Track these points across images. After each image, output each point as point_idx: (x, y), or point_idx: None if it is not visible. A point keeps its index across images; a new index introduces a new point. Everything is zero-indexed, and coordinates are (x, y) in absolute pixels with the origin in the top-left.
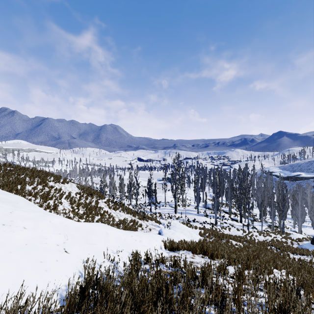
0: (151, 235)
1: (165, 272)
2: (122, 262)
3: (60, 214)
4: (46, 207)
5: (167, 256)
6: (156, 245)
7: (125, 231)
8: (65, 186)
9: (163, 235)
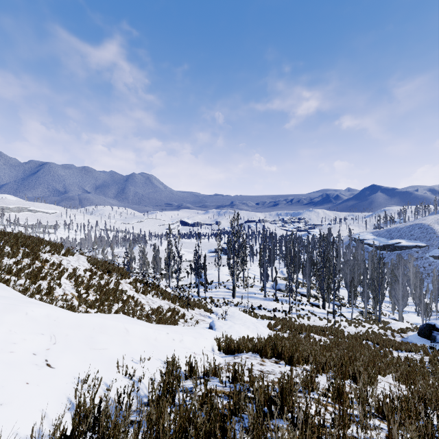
0: (198, 330)
1: (220, 391)
2: (150, 377)
3: (56, 302)
4: (35, 292)
5: (222, 364)
6: (206, 346)
7: (158, 326)
8: (68, 260)
9: (216, 329)
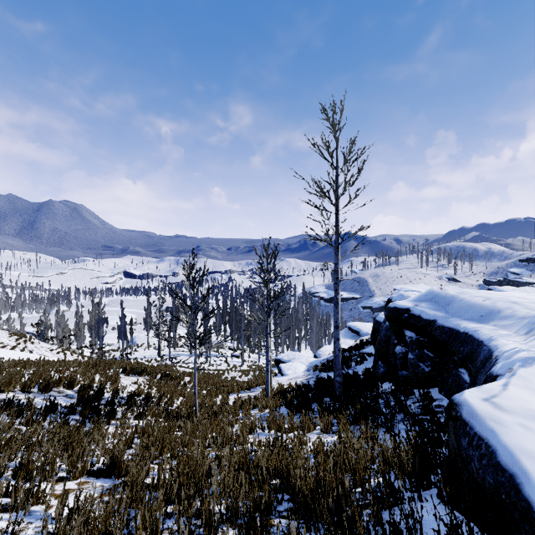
0: None
1: None
2: None
3: None
4: None
5: None
6: None
7: None
8: None
9: None
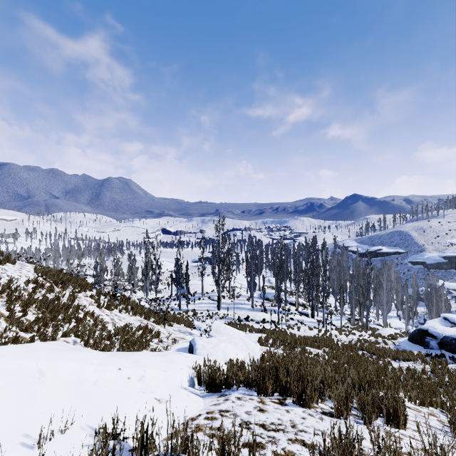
0: (171, 357)
1: None
2: None
3: None
4: None
5: (201, 415)
6: (180, 380)
7: (109, 357)
8: (4, 269)
9: (197, 350)
